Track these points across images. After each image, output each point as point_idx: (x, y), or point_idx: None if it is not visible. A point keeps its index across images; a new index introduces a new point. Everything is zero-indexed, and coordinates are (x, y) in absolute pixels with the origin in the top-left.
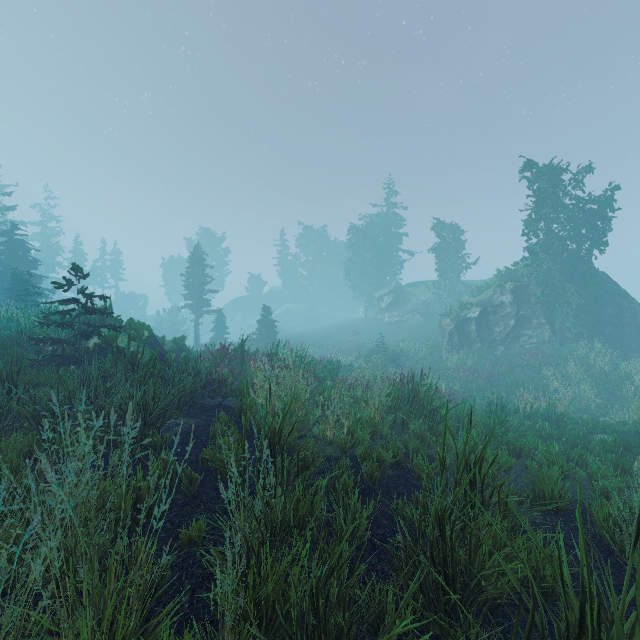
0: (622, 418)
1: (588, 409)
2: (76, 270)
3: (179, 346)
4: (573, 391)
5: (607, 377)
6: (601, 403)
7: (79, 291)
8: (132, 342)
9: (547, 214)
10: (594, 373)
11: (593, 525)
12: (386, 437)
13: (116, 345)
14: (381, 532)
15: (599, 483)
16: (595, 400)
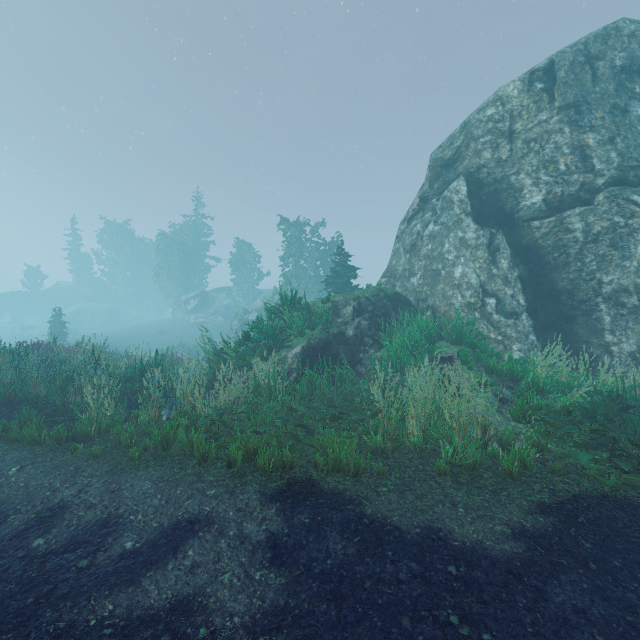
0: None
1: None
2: None
3: None
4: None
5: None
6: None
7: None
8: None
9: (296, 252)
10: None
11: None
12: None
13: None
14: None
15: None
16: None
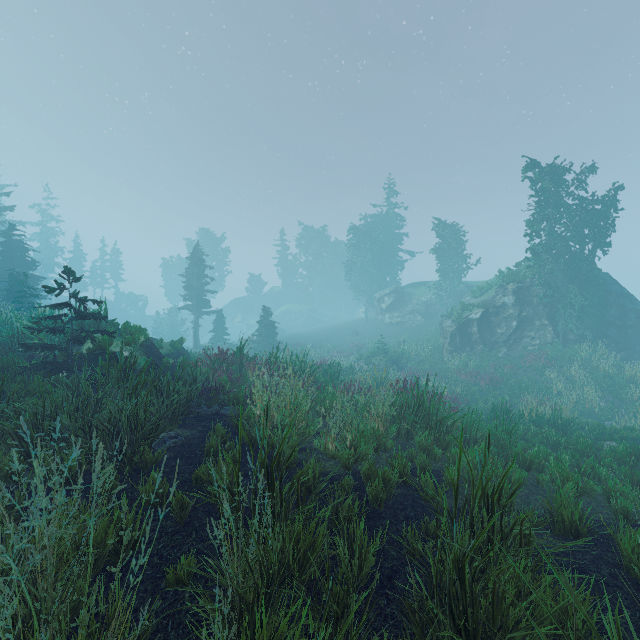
0: (628, 422)
1: (592, 412)
2: (68, 273)
3: (177, 349)
4: (577, 394)
5: (611, 380)
6: (606, 406)
7: (71, 295)
8: (127, 347)
9: (550, 214)
10: (598, 376)
11: (616, 552)
12: (391, 453)
13: (108, 352)
14: (389, 565)
15: (618, 502)
16: (599, 403)
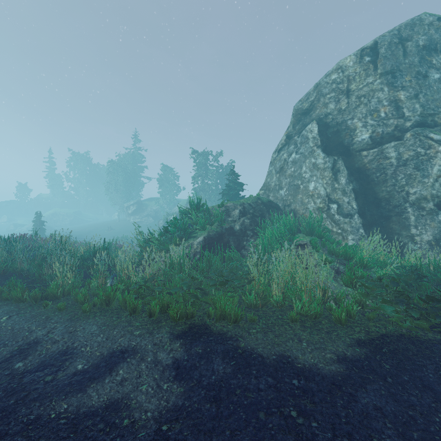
0: None
1: None
2: None
3: None
4: None
5: None
6: None
7: None
8: None
9: (203, 173)
10: None
11: None
12: None
13: None
14: None
15: None
16: None
